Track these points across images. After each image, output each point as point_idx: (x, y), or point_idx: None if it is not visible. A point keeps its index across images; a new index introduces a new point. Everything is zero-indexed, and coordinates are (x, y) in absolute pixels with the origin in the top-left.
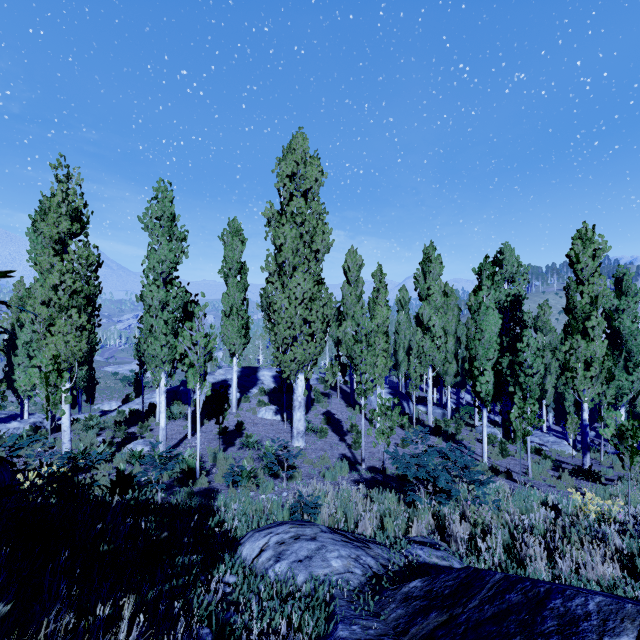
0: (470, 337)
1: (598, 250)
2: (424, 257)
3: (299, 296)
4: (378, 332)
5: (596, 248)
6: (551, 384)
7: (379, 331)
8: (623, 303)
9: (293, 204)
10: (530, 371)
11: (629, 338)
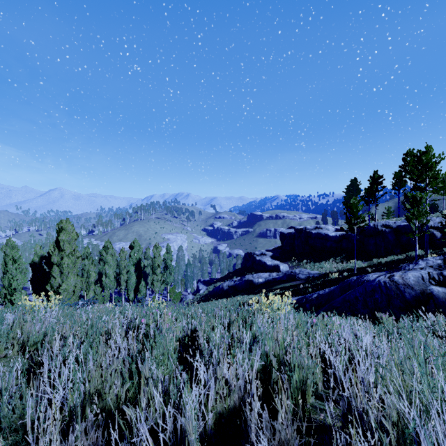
0: (121, 269)
1: (159, 251)
2: (106, 246)
3: (72, 283)
4: (92, 283)
5: (159, 249)
6: (150, 280)
7: (92, 283)
8: (168, 256)
9: (67, 249)
10: (143, 291)
11: (169, 266)
